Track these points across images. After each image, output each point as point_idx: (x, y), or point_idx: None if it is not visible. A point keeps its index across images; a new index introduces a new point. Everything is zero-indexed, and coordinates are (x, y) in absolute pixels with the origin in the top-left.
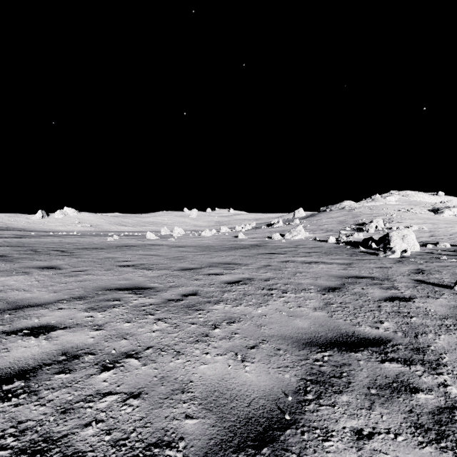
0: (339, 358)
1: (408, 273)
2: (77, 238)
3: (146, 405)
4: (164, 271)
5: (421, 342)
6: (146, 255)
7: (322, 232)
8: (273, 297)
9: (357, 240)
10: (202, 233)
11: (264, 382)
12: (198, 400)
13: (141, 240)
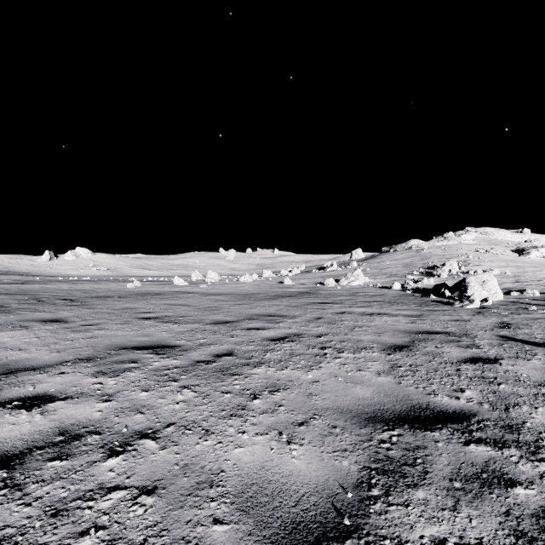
0: (411, 439)
1: (491, 328)
2: (90, 284)
3: (162, 505)
4: (194, 325)
5: (514, 417)
6: (172, 305)
7: (384, 277)
8: (326, 358)
9: (427, 287)
10: (241, 278)
11: (316, 472)
12: (230, 498)
13: (167, 286)
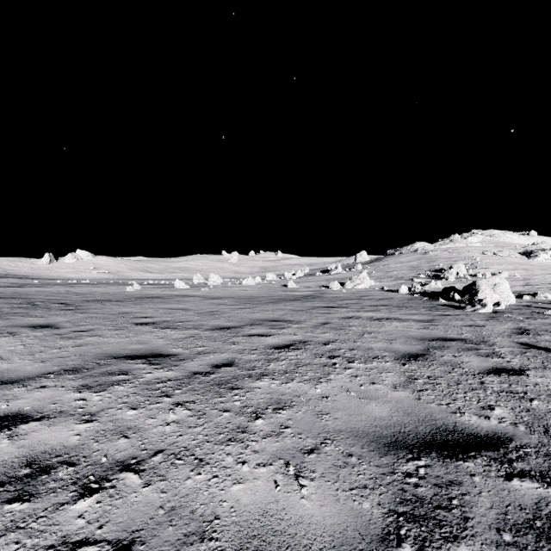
0: (442, 471)
1: (509, 334)
2: (89, 287)
3: None
4: (192, 331)
5: None
6: (171, 309)
7: (390, 280)
8: (335, 368)
9: (435, 290)
10: (243, 281)
11: (331, 518)
12: None
13: (167, 290)
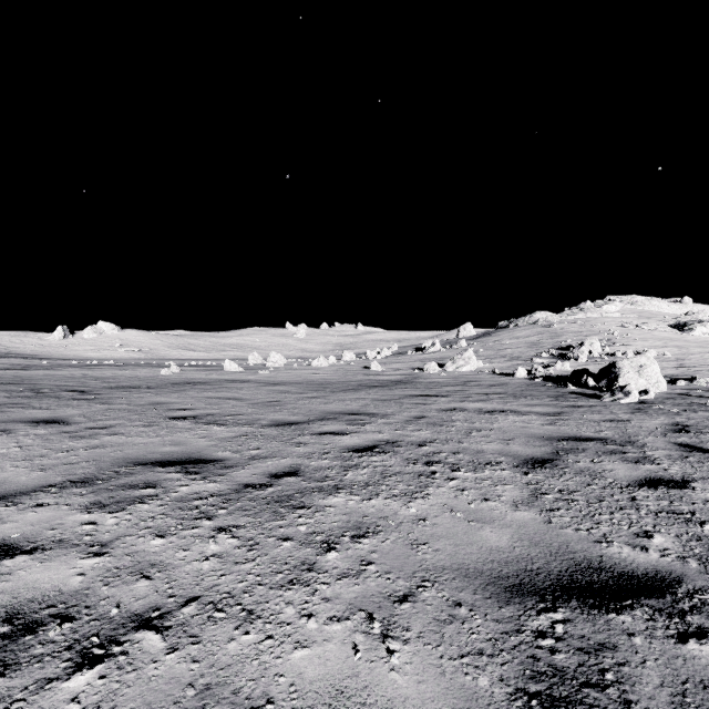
0: (588, 629)
1: (663, 432)
2: (113, 369)
3: None
4: (245, 428)
5: None
6: (218, 398)
7: (504, 360)
8: (435, 479)
9: (561, 374)
10: (313, 361)
11: (434, 701)
12: None
13: (214, 373)
